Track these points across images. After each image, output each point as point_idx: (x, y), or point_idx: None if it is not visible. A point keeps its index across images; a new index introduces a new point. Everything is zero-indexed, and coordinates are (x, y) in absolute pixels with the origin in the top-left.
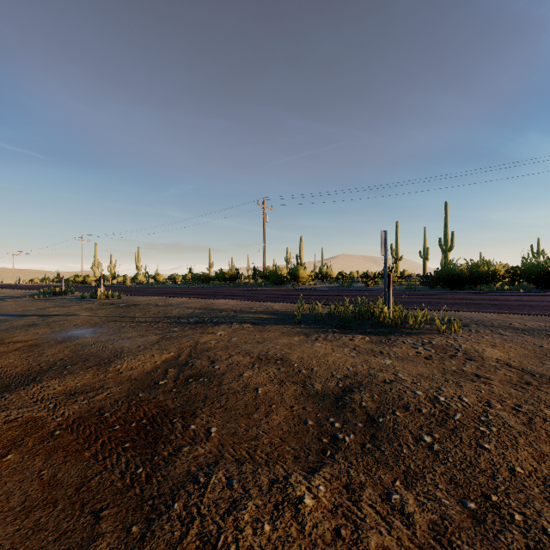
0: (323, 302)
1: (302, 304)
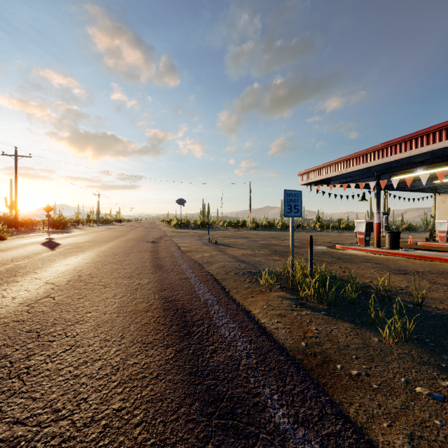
0: (225, 400)
1: (397, 319)
